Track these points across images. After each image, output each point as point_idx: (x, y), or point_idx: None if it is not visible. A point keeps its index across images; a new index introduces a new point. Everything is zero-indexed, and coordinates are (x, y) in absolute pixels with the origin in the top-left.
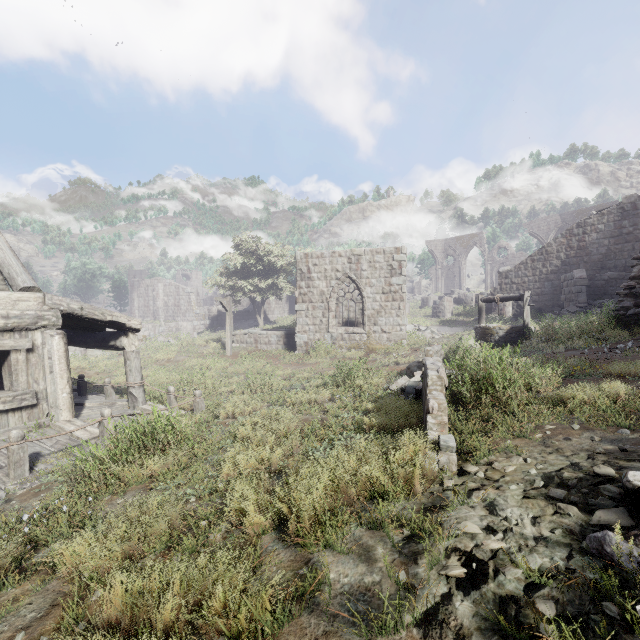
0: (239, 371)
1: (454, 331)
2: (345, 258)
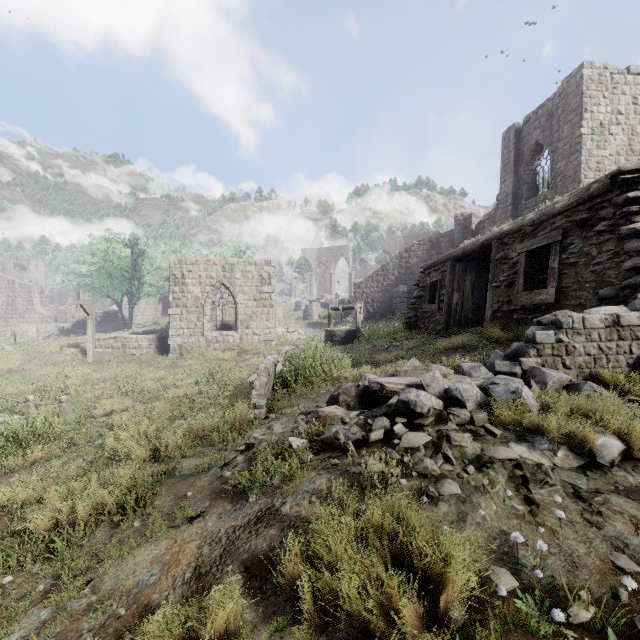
0: (106, 377)
1: (318, 332)
2: (220, 266)
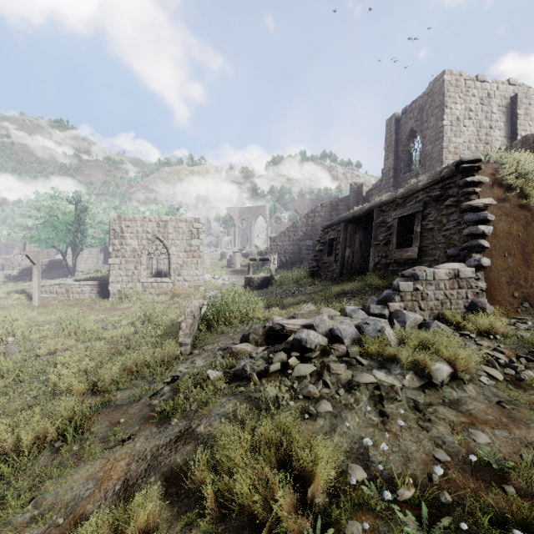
0: (50, 319)
1: (239, 278)
2: (155, 223)
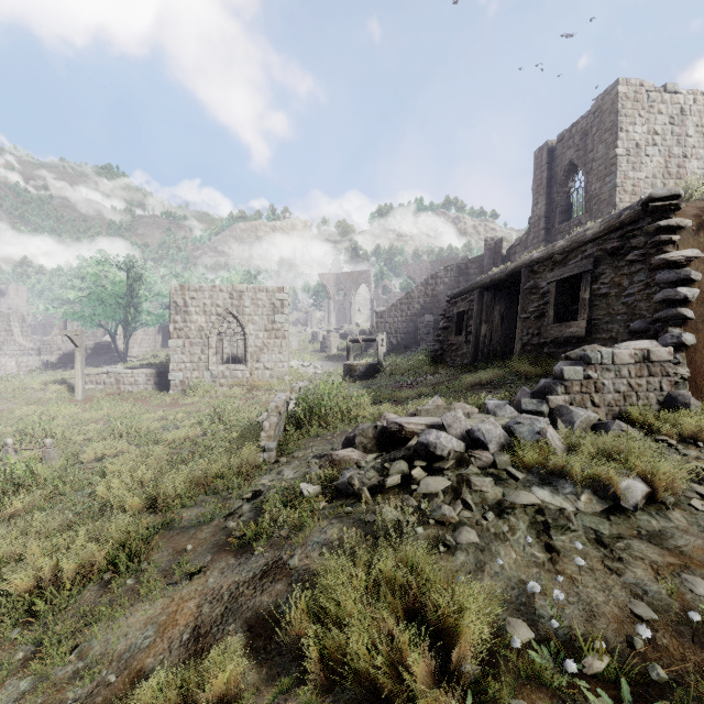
0: (97, 417)
1: (336, 366)
2: (227, 293)
